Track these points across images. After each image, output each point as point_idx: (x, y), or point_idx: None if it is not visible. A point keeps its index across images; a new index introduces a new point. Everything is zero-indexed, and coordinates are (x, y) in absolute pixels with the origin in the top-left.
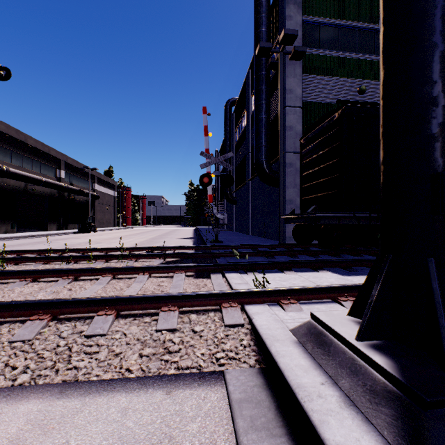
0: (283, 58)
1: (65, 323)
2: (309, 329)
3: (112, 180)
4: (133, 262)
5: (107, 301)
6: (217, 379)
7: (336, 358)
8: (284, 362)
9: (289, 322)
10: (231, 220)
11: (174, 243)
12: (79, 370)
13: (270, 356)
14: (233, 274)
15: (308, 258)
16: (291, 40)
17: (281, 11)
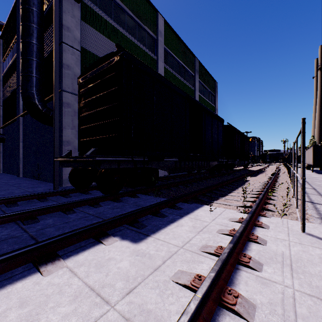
0: None
1: None
2: None
3: None
4: None
5: None
6: None
7: None
8: None
9: None
10: None
11: None
12: None
13: None
14: None
15: (87, 210)
16: None
17: None
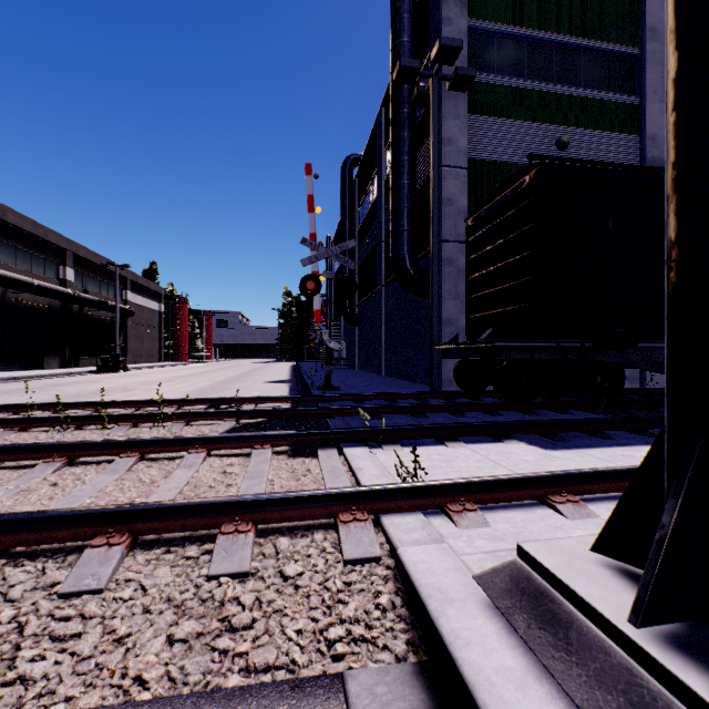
0: (437, 88)
1: (22, 565)
2: (516, 580)
3: (156, 285)
4: (182, 426)
5: (114, 515)
6: (330, 691)
7: (588, 662)
8: (472, 662)
9: (468, 554)
10: (352, 351)
11: (257, 389)
12: (30, 685)
13: (438, 640)
14: (357, 449)
15: (482, 416)
16: (452, 57)
17: (434, 10)
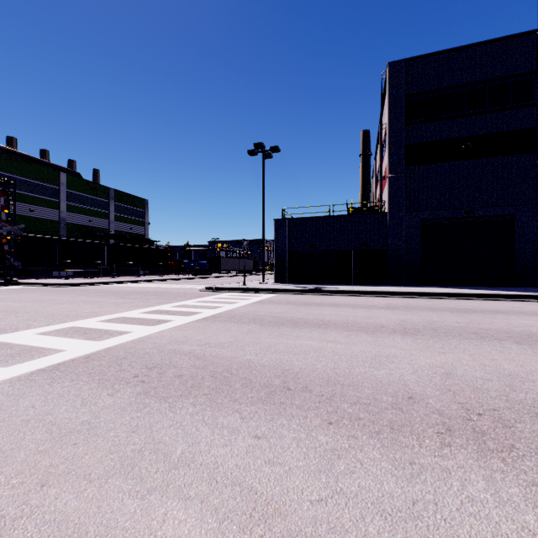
0: None
1: None
2: None
3: None
4: None
5: None
6: None
7: None
8: None
9: None
10: None
11: None
12: None
13: None
14: None
15: None
16: None
17: None
